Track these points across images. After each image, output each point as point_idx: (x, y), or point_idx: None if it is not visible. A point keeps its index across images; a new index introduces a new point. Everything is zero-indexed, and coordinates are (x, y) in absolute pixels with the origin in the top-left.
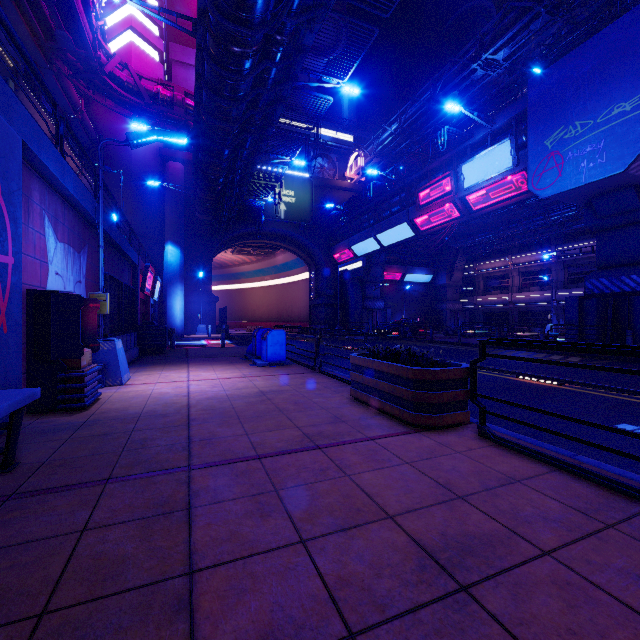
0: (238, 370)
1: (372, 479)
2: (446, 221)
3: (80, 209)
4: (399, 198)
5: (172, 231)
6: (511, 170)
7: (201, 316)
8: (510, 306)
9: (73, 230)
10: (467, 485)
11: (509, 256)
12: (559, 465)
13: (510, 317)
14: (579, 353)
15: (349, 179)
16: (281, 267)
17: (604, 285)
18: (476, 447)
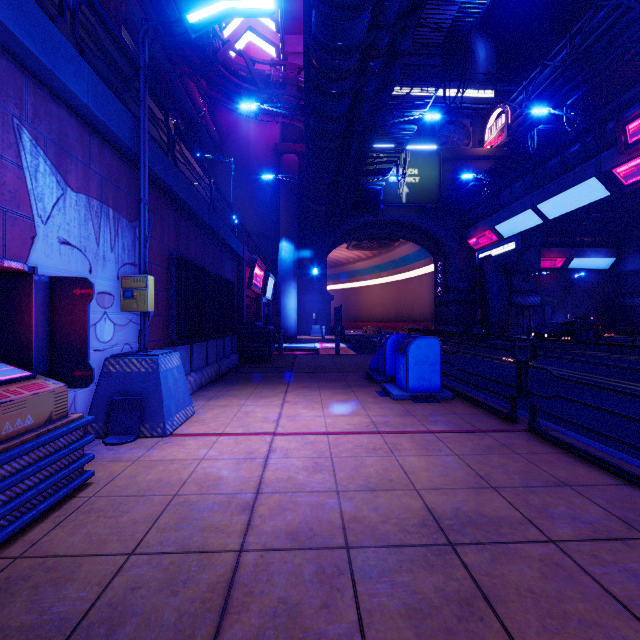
0: (361, 407)
1: None
2: None
3: (124, 150)
4: (581, 144)
5: (286, 227)
6: None
7: (315, 316)
8: None
9: (115, 183)
10: None
11: None
12: None
13: None
14: None
15: (487, 145)
16: (400, 261)
17: None
18: None
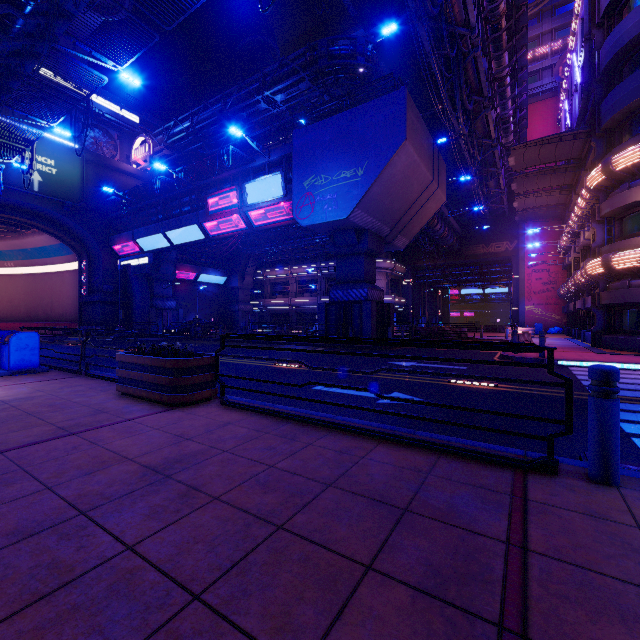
0: None
1: (122, 443)
2: (234, 230)
3: None
4: (190, 199)
5: None
6: (282, 198)
7: None
8: (290, 308)
9: None
10: (196, 432)
11: (289, 266)
12: (260, 411)
13: (290, 318)
14: (325, 344)
15: (134, 164)
16: (34, 252)
17: (340, 295)
18: (214, 411)
